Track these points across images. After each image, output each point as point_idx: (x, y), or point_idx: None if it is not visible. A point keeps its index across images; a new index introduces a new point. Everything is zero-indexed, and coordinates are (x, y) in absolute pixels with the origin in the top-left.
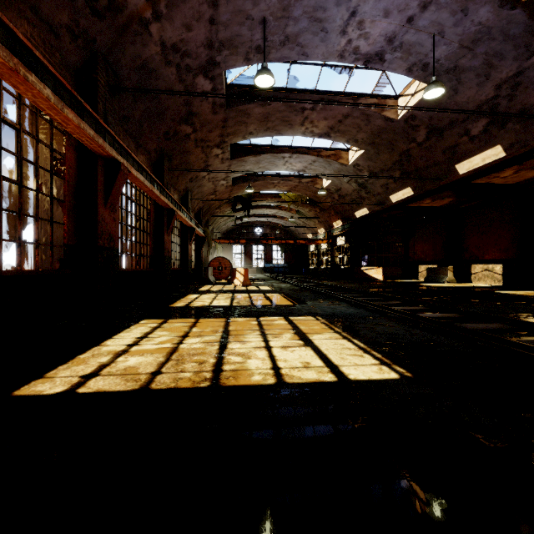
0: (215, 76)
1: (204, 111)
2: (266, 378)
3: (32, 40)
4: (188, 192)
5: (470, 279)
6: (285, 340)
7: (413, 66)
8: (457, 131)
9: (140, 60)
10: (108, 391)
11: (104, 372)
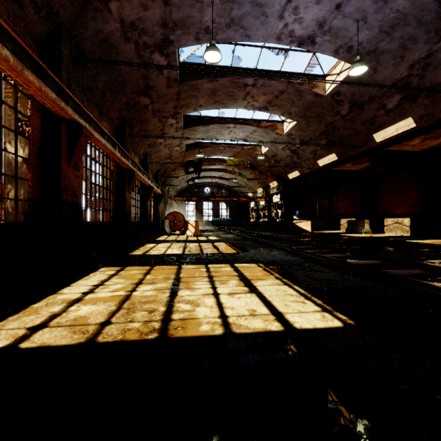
0: (169, 53)
1: (160, 85)
2: (214, 328)
3: None
4: (147, 156)
5: (383, 230)
6: (232, 287)
7: (339, 48)
8: (375, 105)
9: (101, 35)
10: (52, 346)
11: (53, 323)
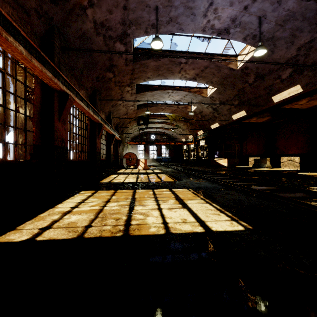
0: (127, 42)
1: (120, 64)
2: (159, 230)
3: (13, 17)
4: (111, 113)
5: (280, 166)
6: (170, 204)
7: (247, 36)
8: (273, 76)
9: (81, 31)
10: (56, 239)
11: (55, 226)
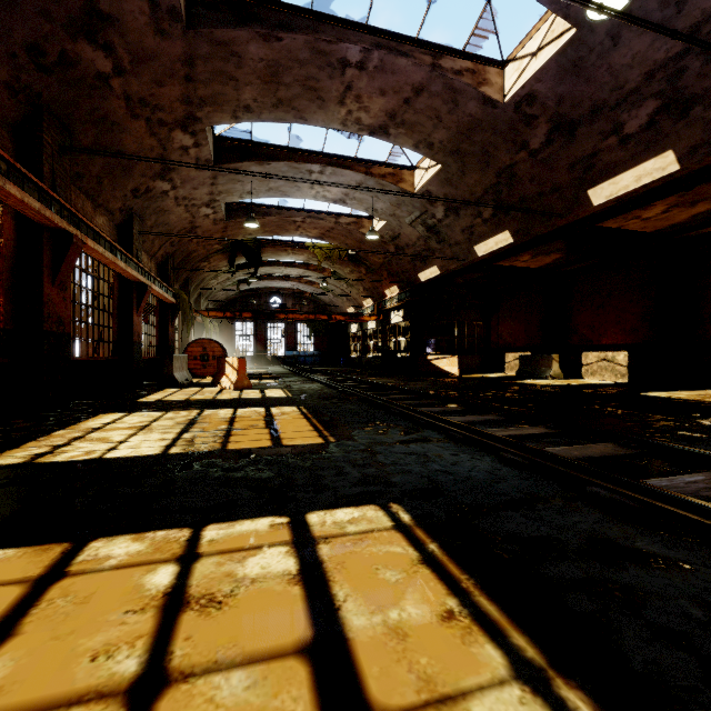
0: None
1: (133, 18)
2: None
3: None
4: (134, 217)
5: (580, 373)
6: None
7: None
8: (601, 127)
9: None
10: None
11: None
